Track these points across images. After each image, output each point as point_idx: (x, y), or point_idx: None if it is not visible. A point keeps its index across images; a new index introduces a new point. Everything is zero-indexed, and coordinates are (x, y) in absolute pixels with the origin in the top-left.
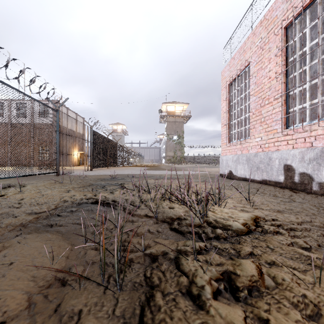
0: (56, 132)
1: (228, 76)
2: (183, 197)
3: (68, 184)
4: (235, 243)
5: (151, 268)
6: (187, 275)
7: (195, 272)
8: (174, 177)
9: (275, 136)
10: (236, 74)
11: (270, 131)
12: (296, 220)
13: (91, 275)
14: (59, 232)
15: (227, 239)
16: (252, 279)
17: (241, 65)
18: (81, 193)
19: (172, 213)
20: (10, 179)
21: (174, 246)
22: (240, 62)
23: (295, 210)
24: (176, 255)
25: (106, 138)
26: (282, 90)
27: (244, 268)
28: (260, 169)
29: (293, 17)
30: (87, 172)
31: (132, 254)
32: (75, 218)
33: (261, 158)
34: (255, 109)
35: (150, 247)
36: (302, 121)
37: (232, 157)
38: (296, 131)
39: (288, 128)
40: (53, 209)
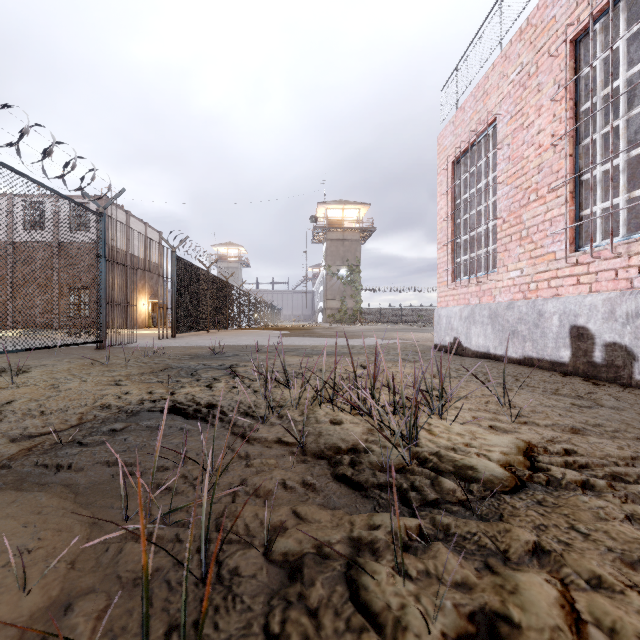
0: (99, 260)
1: (452, 146)
2: (361, 398)
3: (120, 366)
4: (492, 518)
5: (284, 603)
6: (380, 624)
7: (401, 615)
8: (342, 351)
9: (550, 268)
10: (468, 141)
11: (539, 256)
12: (621, 454)
13: (121, 628)
14: (71, 486)
15: (469, 505)
16: (557, 639)
17: (478, 122)
18: (144, 387)
19: (339, 437)
20: (2, 357)
21: (345, 530)
22: (477, 115)
23: (610, 428)
24: (349, 557)
25: (204, 272)
26: (566, 172)
27: (530, 602)
28: (520, 336)
29: (591, 18)
30: (165, 342)
31: (239, 555)
32: (118, 449)
33: (522, 313)
34: (508, 212)
35: (284, 532)
36: (611, 234)
37: (460, 310)
38: (598, 257)
39: (580, 251)
40: (74, 426)
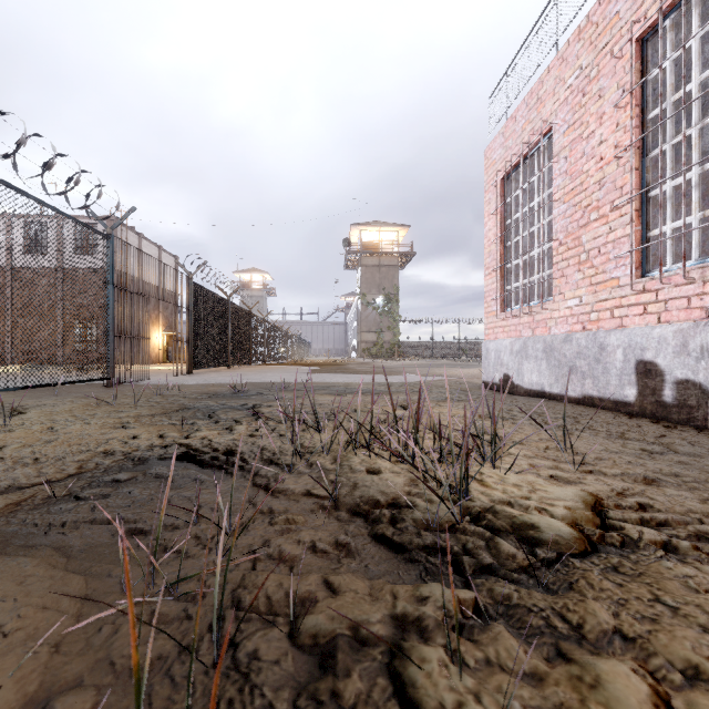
0: (106, 287)
1: (501, 160)
2: (402, 444)
3: (129, 406)
4: (560, 589)
5: (314, 701)
6: None
7: None
8: (379, 389)
9: (613, 296)
10: (519, 154)
11: (601, 283)
12: (705, 510)
13: None
14: (63, 549)
15: (532, 572)
16: None
17: (531, 133)
18: (154, 430)
19: (377, 489)
20: None
21: (386, 605)
22: (530, 125)
23: (688, 478)
24: (392, 639)
25: (224, 301)
26: (632, 187)
27: (616, 700)
28: (579, 372)
29: (660, 14)
30: (181, 379)
31: (259, 636)
32: (120, 504)
33: (581, 346)
34: (565, 233)
35: (313, 606)
36: (683, 257)
37: (511, 343)
38: (668, 283)
39: (647, 276)
40: (71, 476)
